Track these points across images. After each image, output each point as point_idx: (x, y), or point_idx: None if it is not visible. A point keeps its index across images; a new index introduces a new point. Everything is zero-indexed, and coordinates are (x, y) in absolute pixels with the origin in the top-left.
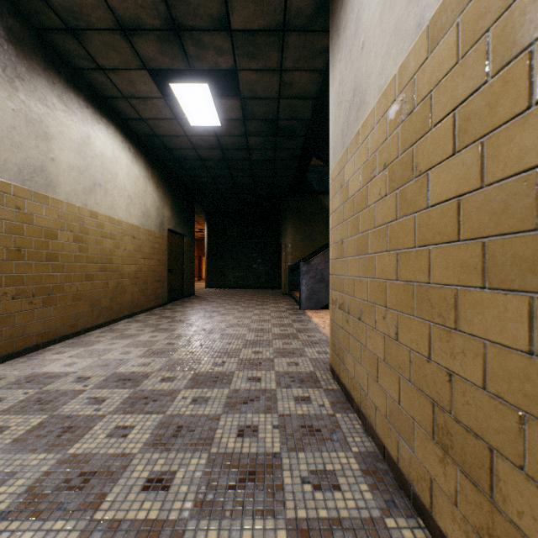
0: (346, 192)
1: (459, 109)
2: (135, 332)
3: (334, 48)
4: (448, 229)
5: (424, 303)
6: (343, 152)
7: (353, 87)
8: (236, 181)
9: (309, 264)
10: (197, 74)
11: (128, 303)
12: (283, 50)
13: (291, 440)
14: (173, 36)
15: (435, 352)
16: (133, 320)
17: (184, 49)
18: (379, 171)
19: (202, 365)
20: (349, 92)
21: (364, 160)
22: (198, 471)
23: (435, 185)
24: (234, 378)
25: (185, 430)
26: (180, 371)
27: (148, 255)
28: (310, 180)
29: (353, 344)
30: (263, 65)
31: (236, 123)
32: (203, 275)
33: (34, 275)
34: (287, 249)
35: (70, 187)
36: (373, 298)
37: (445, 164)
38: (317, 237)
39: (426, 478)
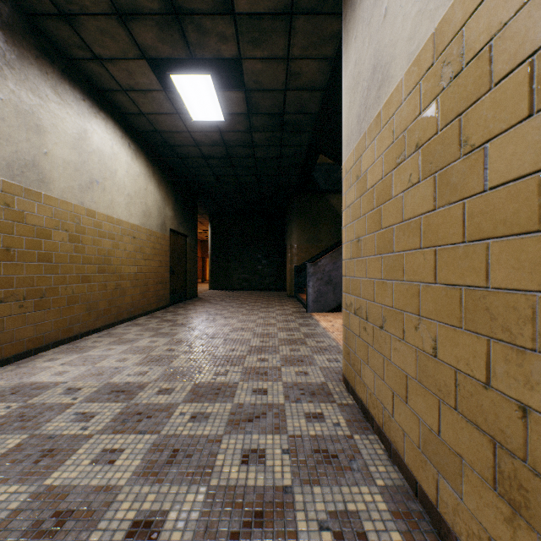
0: (364, 184)
1: (540, 53)
2: (134, 337)
3: (348, 26)
4: (520, 217)
5: (478, 312)
6: (359, 139)
7: (373, 63)
8: (240, 180)
9: (316, 265)
10: (200, 65)
11: (127, 305)
12: (290, 36)
13: (304, 470)
14: (173, 21)
15: (498, 377)
16: (133, 324)
17: (185, 35)
18: (409, 154)
19: (203, 374)
20: (367, 70)
21: (387, 143)
22: (195, 510)
23: (497, 160)
24: (238, 390)
25: (181, 455)
26: (179, 382)
27: (149, 256)
28: (316, 179)
29: (373, 355)
30: (269, 53)
31: (240, 117)
32: (207, 276)
33: (24, 276)
34: (292, 250)
35: (65, 183)
36: (400, 303)
37: (514, 130)
38: (323, 237)
39: (482, 537)
